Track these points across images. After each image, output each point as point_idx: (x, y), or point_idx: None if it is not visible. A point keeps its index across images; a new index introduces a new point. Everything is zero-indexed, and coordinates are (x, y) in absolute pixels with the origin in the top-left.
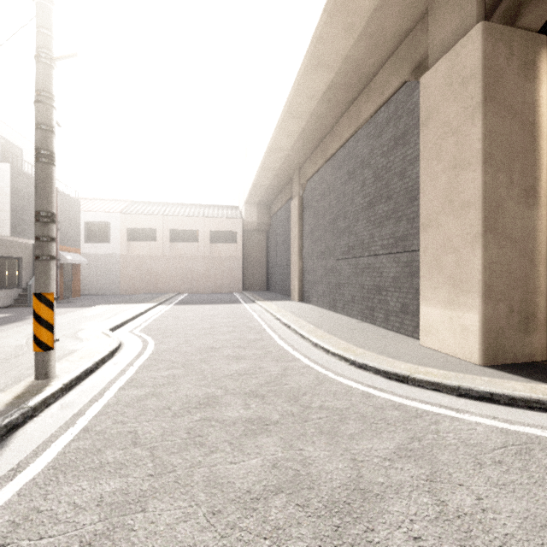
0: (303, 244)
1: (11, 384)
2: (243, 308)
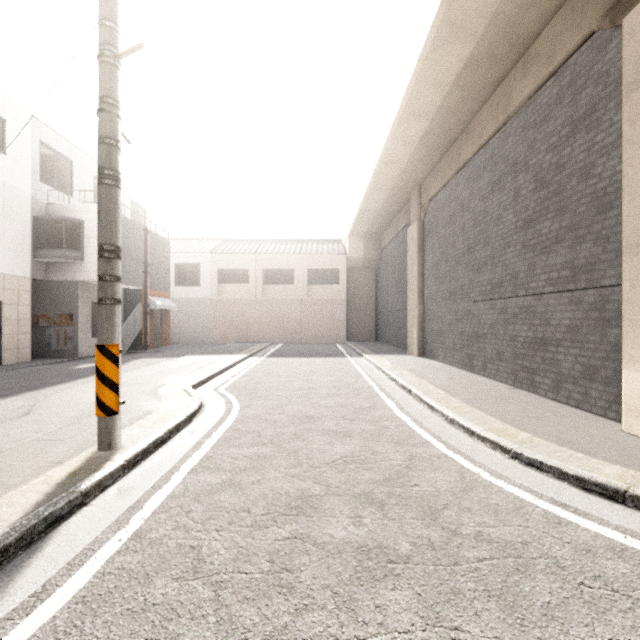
0: (425, 282)
1: (72, 454)
2: (347, 362)
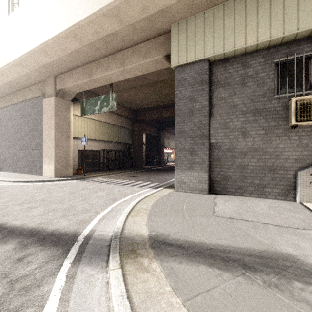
0: None
1: None
2: None
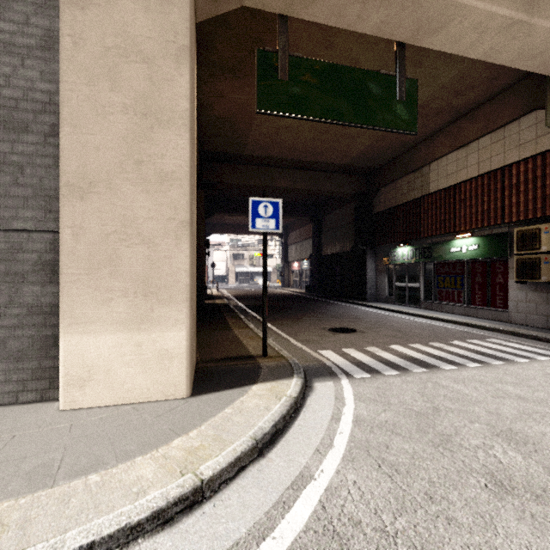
0: None
1: None
2: None
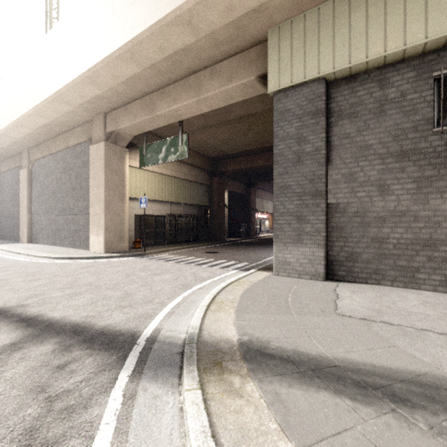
0: (32, 202)
1: None
2: None
